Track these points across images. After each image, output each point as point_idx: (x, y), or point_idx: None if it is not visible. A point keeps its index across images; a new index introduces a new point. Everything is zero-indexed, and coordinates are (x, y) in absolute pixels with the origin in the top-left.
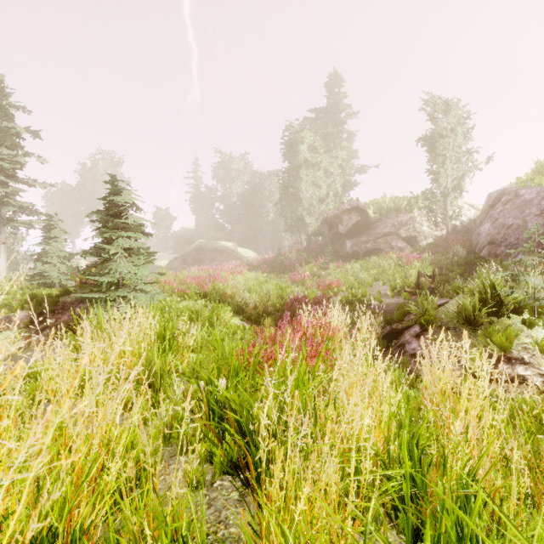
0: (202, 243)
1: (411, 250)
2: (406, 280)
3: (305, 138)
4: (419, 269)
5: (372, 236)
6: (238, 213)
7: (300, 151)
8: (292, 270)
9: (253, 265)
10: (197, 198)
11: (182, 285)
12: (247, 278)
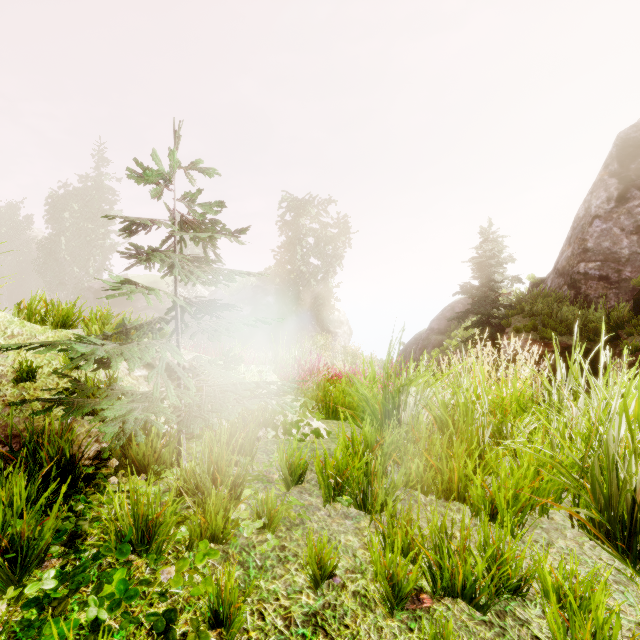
0: None
1: None
2: None
3: (67, 205)
4: None
5: (134, 307)
6: None
7: (61, 216)
8: None
9: None
10: None
11: None
12: None
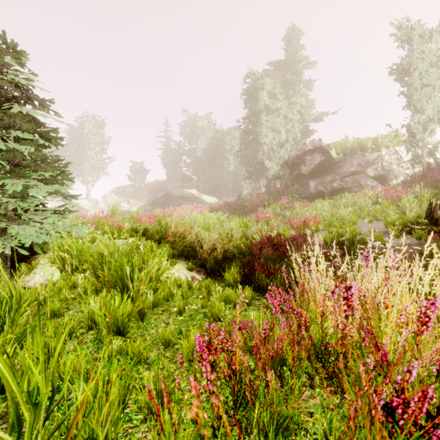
0: (170, 191)
1: (384, 188)
2: (405, 216)
3: (265, 85)
4: (432, 200)
5: (338, 175)
6: (202, 166)
7: (260, 98)
8: (254, 211)
9: (215, 208)
10: (167, 153)
11: (134, 223)
12: (207, 217)
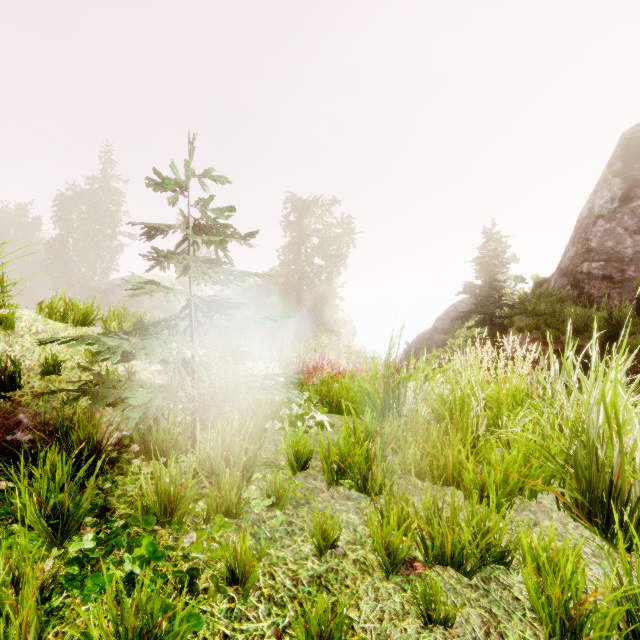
0: None
1: None
2: None
3: (75, 206)
4: None
5: (141, 307)
6: None
7: (68, 217)
8: None
9: None
10: None
11: None
12: None
